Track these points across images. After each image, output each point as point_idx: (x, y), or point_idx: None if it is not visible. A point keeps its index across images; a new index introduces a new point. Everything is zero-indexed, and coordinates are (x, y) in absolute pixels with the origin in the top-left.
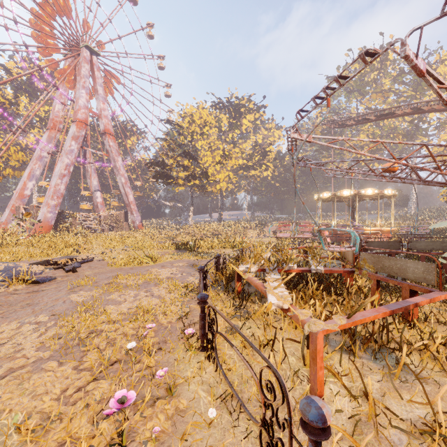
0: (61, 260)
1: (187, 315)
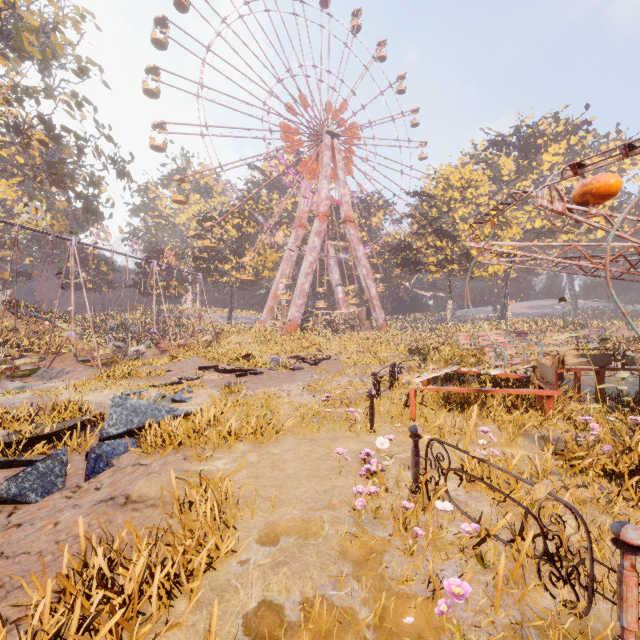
0: (307, 356)
1: None
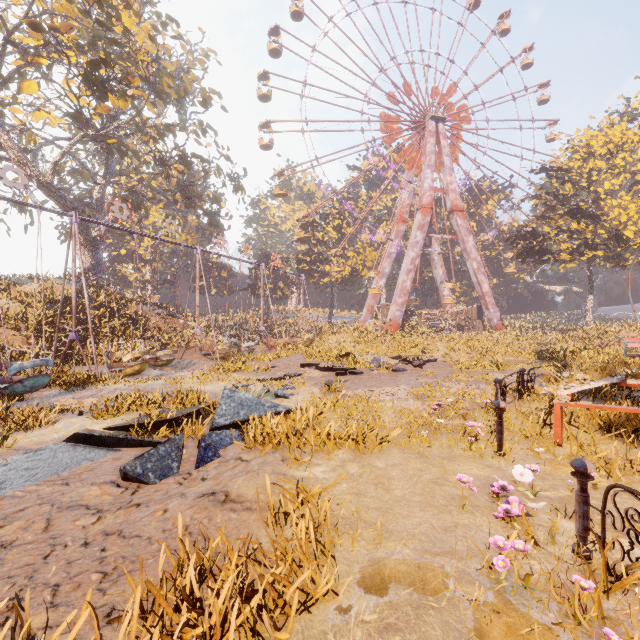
0: (410, 357)
1: None
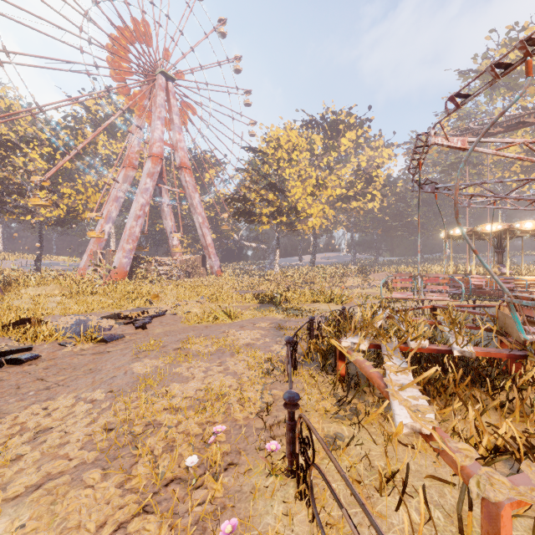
0: (132, 313)
1: (270, 409)
